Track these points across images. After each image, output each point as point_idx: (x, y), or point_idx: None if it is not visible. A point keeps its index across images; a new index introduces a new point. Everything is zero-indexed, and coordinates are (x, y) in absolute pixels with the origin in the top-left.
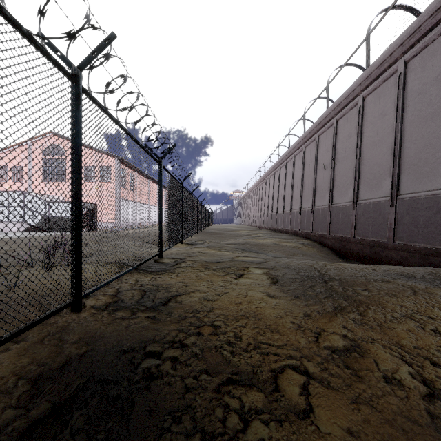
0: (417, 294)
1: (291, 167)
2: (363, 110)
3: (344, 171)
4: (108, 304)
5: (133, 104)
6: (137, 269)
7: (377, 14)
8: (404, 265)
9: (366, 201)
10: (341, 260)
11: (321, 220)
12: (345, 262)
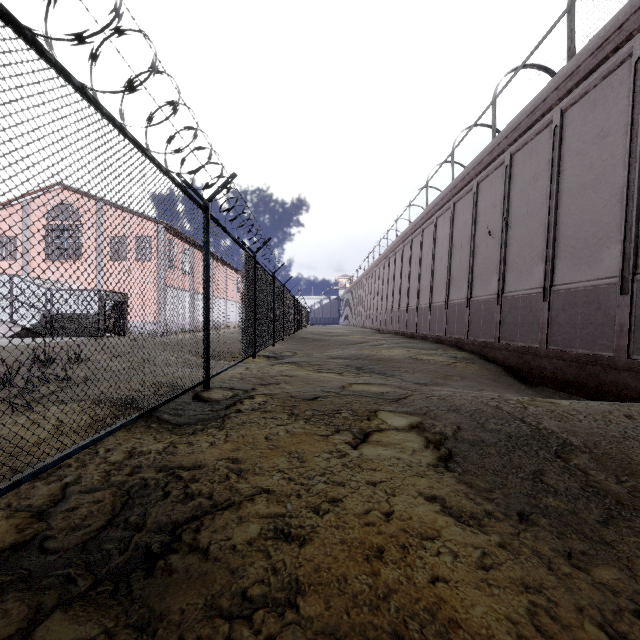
0: None
1: (431, 237)
2: (561, 133)
3: (526, 237)
4: None
5: (104, 28)
6: (149, 419)
7: None
8: None
9: (570, 286)
10: (524, 387)
11: (483, 318)
12: (531, 390)
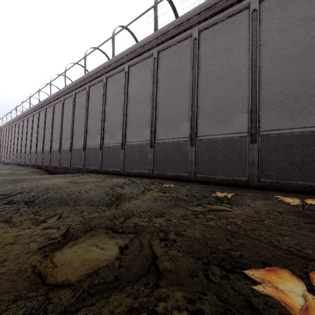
0: (45, 178)
1: (31, 121)
2: (64, 105)
3: (57, 132)
4: None
5: None
6: None
7: (70, 63)
8: None
9: (64, 148)
10: None
11: (47, 157)
12: None
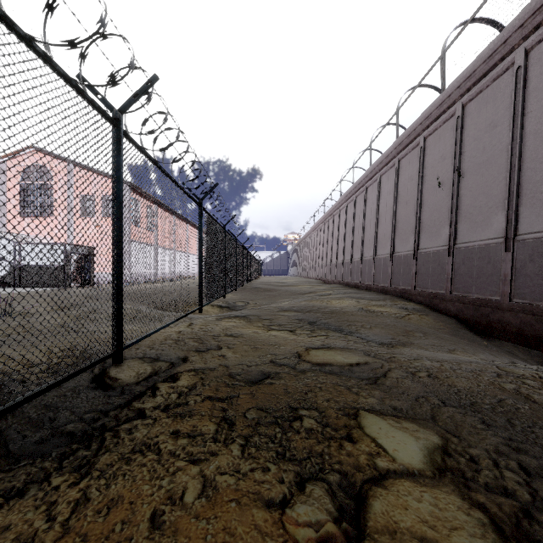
0: None
1: (375, 193)
2: (526, 73)
3: (482, 186)
4: None
5: None
6: None
7: None
8: None
9: (541, 235)
10: (485, 342)
11: (432, 270)
12: (493, 345)
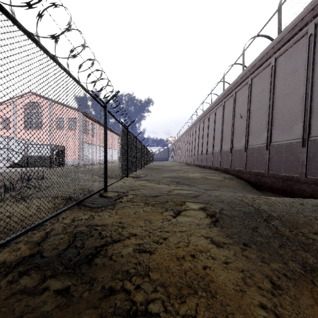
0: None
1: (213, 118)
2: (275, 69)
3: (258, 119)
4: (20, 262)
5: (64, 32)
6: (80, 205)
7: None
8: (317, 197)
9: (279, 143)
10: (257, 191)
11: (238, 158)
12: (260, 193)
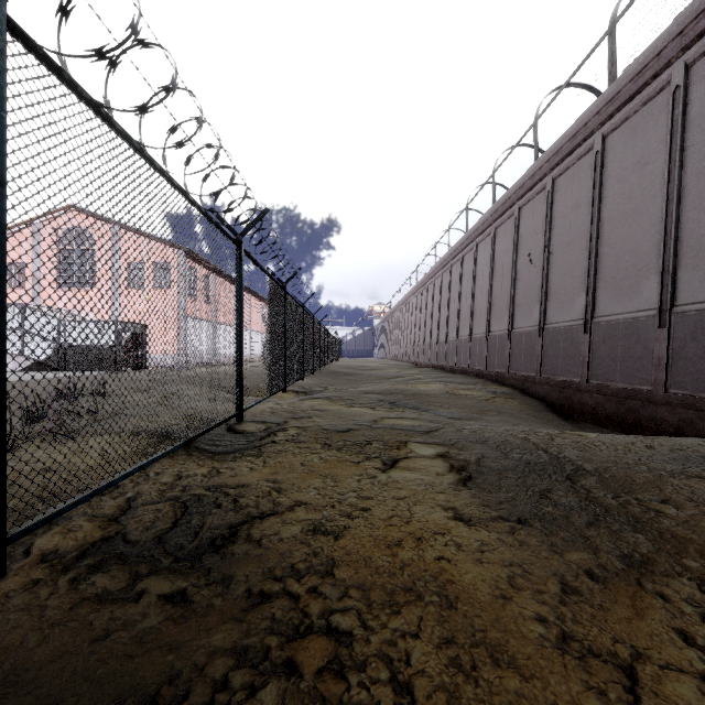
0: None
1: (471, 263)
2: (603, 158)
3: (568, 266)
4: (86, 550)
5: (162, 99)
6: (188, 448)
7: None
8: (688, 434)
9: (611, 318)
10: (564, 422)
11: (525, 351)
12: (571, 426)
